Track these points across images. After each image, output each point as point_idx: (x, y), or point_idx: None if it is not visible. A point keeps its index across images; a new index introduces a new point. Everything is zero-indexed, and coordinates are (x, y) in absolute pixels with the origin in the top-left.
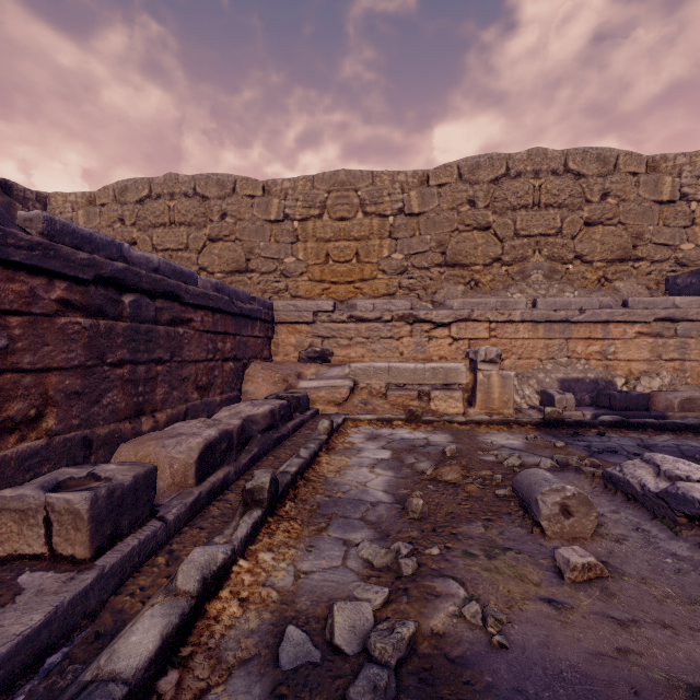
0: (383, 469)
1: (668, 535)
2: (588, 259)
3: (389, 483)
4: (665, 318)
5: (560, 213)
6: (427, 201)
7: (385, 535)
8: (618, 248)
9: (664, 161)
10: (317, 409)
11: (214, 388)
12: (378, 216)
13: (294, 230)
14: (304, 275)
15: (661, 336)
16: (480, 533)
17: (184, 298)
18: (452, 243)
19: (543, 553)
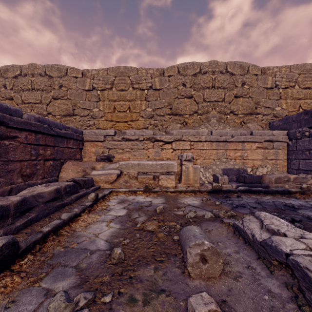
0: (115, 223)
1: (266, 273)
2: (236, 113)
3: (113, 234)
4: (269, 140)
5: (224, 91)
6: (163, 83)
7: (84, 281)
8: (249, 108)
9: (268, 69)
10: (99, 186)
11: (37, 176)
12: (140, 89)
13: (98, 95)
14: (103, 117)
15: (267, 148)
16: (150, 275)
17: (8, 123)
18: (175, 104)
19: (185, 294)
